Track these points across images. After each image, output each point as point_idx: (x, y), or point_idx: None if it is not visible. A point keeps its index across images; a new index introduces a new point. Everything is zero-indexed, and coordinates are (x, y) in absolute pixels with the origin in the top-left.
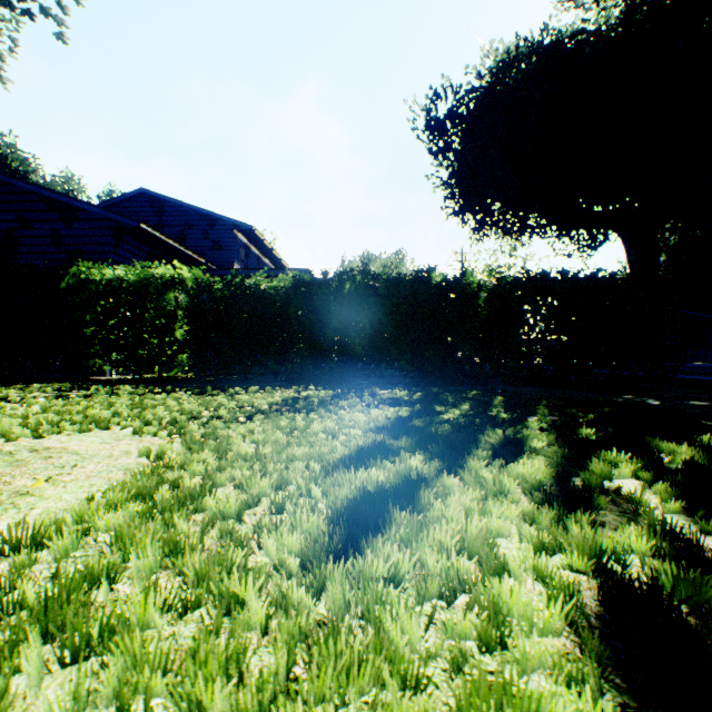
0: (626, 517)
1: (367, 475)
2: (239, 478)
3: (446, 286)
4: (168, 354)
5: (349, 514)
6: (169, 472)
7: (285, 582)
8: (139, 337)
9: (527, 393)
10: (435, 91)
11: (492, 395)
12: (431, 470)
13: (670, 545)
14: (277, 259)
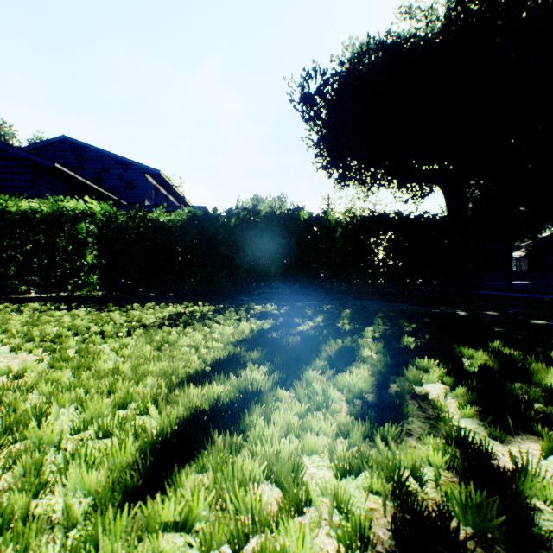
0: (430, 424)
1: (208, 390)
2: (82, 399)
3: (311, 222)
4: (79, 275)
5: (171, 438)
6: (13, 394)
7: (44, 547)
8: (53, 261)
9: (371, 306)
10: (307, 72)
11: (342, 308)
12: (269, 382)
13: (462, 459)
14: (182, 199)
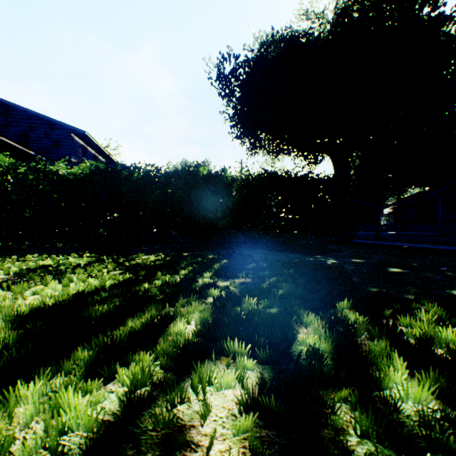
0: None
1: None
2: None
3: (210, 178)
4: None
5: None
6: None
7: None
8: None
9: (255, 255)
10: (223, 55)
11: (223, 258)
12: None
13: None
14: (111, 158)
